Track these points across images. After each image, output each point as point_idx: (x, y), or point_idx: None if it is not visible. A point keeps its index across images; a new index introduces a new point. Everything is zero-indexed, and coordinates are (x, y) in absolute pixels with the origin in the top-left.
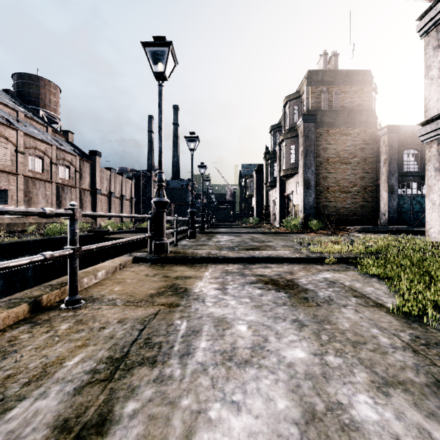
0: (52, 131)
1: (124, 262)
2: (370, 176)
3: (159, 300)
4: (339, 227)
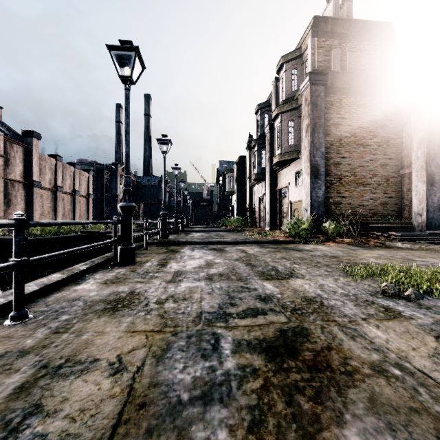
0: None
1: None
2: (394, 163)
3: None
4: (362, 232)
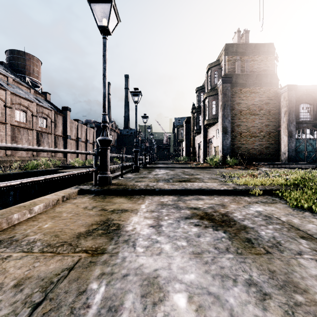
0: (34, 92)
1: (68, 195)
2: (273, 124)
3: (84, 242)
4: (250, 163)
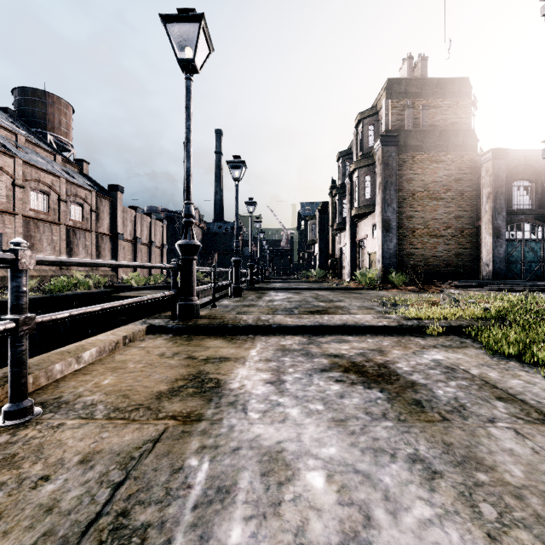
0: (62, 160)
1: (132, 334)
2: (469, 215)
3: (169, 405)
4: (428, 281)
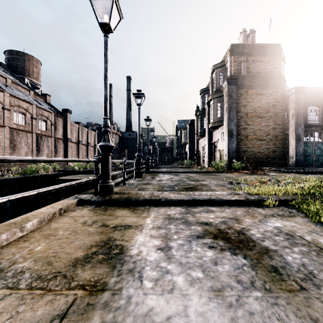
0: (34, 94)
1: (66, 206)
2: (280, 127)
3: (81, 273)
4: (256, 167)
